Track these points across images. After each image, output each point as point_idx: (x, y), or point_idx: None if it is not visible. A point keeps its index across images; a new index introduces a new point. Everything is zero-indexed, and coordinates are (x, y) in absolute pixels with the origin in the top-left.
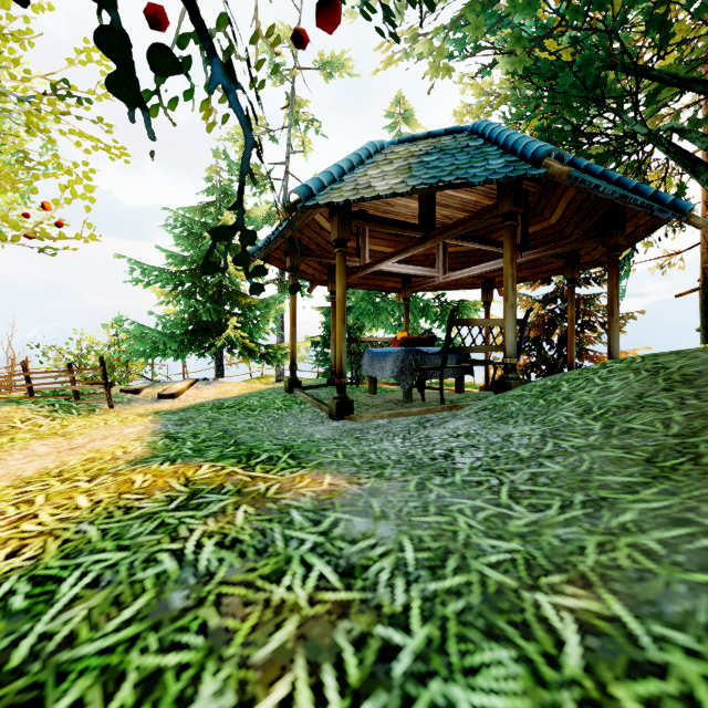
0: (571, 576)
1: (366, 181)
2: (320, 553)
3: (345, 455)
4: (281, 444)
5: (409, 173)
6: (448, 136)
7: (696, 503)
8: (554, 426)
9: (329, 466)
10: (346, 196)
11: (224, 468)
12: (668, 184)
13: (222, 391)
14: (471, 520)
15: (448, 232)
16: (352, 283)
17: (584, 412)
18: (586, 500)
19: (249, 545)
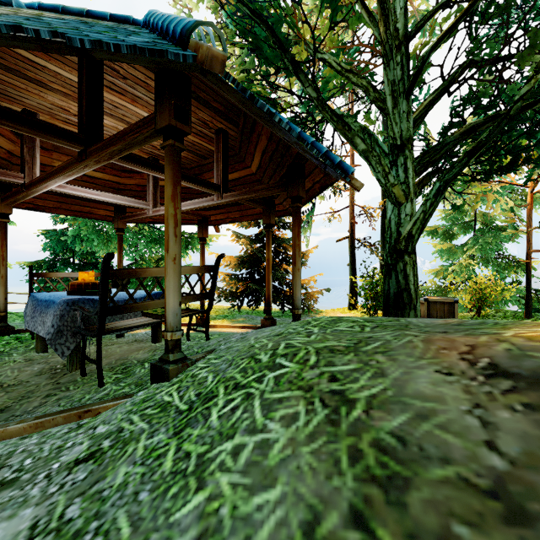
0: None
1: None
2: None
3: None
4: None
5: None
6: (114, 22)
7: None
8: None
9: None
10: None
11: None
12: None
13: None
14: None
15: (107, 148)
16: (44, 206)
17: None
18: None
19: None
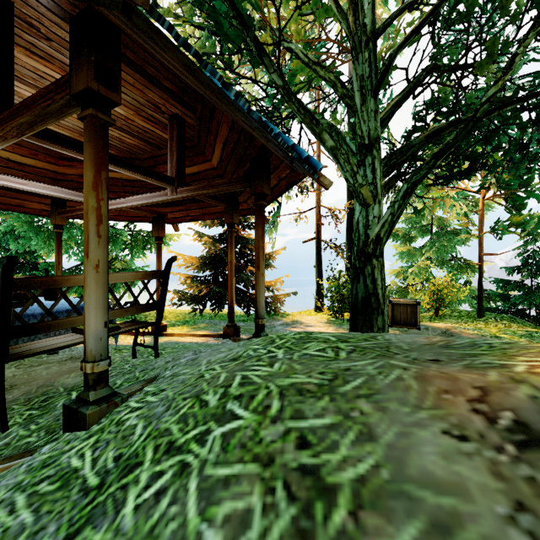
0: None
1: None
2: None
3: None
4: None
5: None
6: None
7: None
8: None
9: None
10: None
11: None
12: None
13: None
14: None
15: (13, 120)
16: None
17: None
18: None
19: None
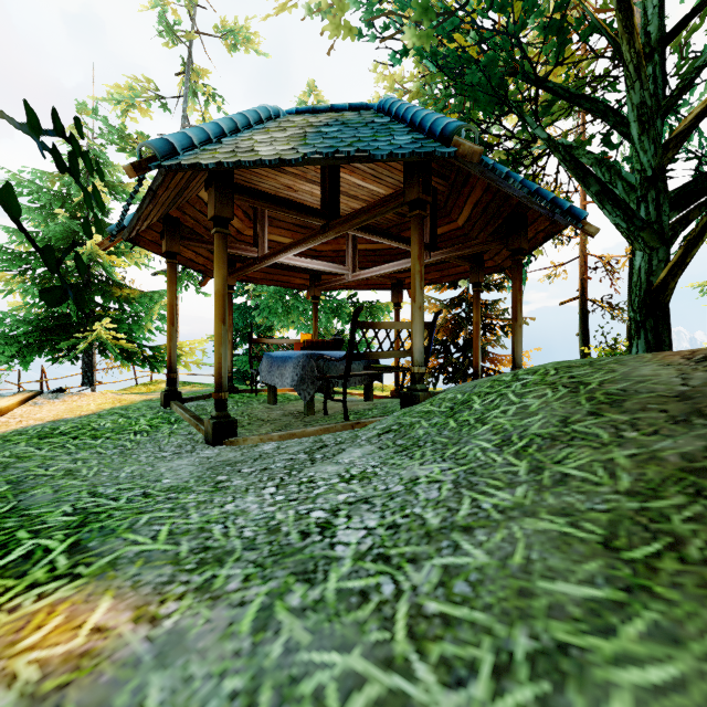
0: None
1: (249, 145)
2: None
3: (172, 532)
4: (86, 508)
5: (303, 140)
6: (353, 112)
7: None
8: (470, 465)
9: (125, 568)
10: (219, 158)
11: None
12: None
13: (74, 406)
14: None
15: (352, 221)
16: (254, 277)
17: (503, 442)
18: (535, 652)
19: None
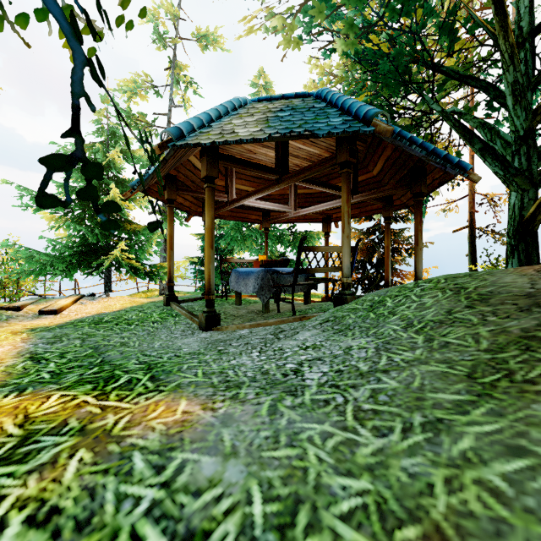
0: (426, 529)
1: (231, 128)
2: (156, 517)
3: (205, 373)
4: (146, 361)
5: (267, 123)
6: (298, 99)
7: (524, 427)
8: (385, 339)
9: (186, 388)
10: (213, 138)
11: (74, 398)
12: (450, 151)
13: (106, 305)
14: (321, 451)
15: (298, 176)
16: (222, 215)
17: (407, 325)
18: (425, 422)
19: (69, 517)
